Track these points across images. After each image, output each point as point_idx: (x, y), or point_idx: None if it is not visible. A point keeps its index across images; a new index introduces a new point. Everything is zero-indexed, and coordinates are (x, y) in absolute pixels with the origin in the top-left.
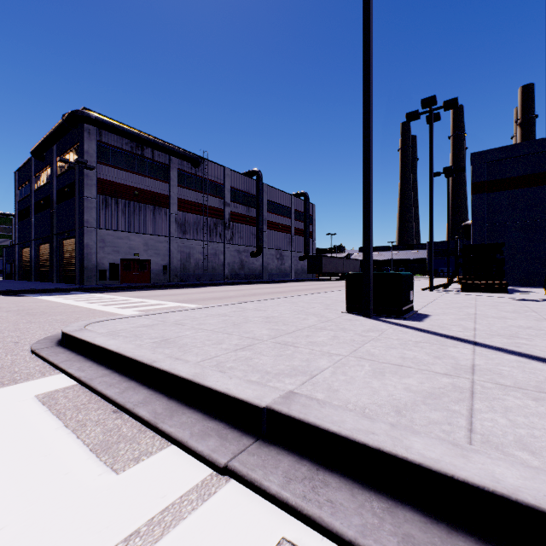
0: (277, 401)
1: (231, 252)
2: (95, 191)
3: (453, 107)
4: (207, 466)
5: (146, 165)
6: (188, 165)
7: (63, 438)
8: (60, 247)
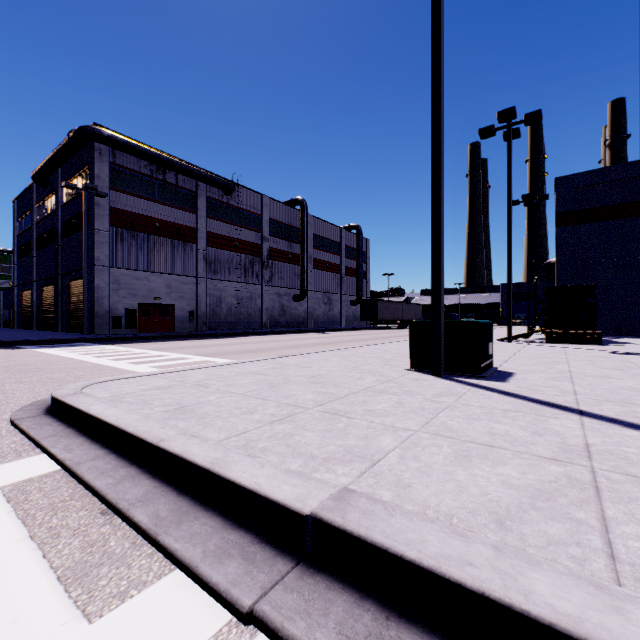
0: (327, 505)
1: (270, 295)
2: (107, 223)
3: (536, 122)
4: (224, 607)
5: (168, 191)
6: (219, 192)
7: (23, 557)
8: (67, 290)
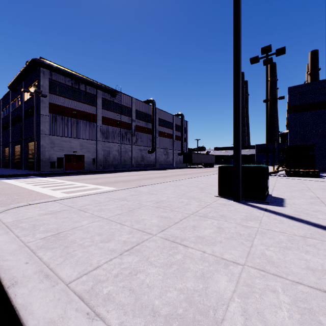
0: None
1: (136, 150)
2: (47, 111)
3: (282, 54)
4: None
5: (81, 95)
6: (109, 95)
7: None
8: (27, 147)
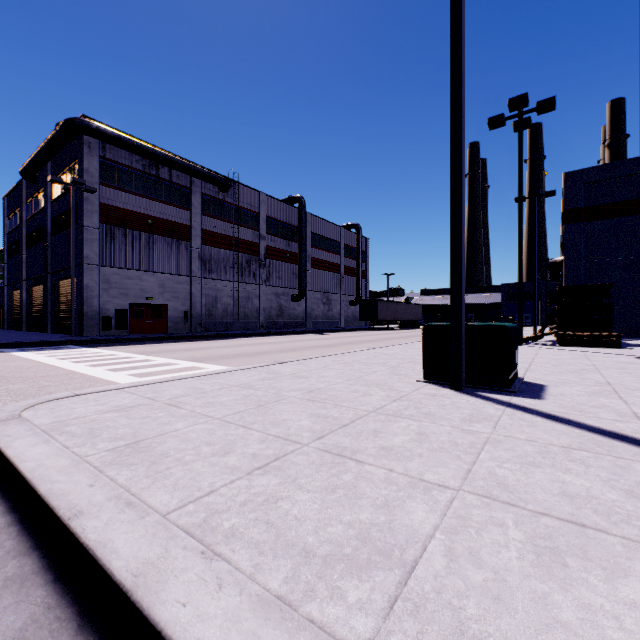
0: None
1: (268, 295)
2: (97, 219)
3: (549, 110)
4: None
5: (162, 187)
6: (215, 188)
7: None
8: (56, 289)
